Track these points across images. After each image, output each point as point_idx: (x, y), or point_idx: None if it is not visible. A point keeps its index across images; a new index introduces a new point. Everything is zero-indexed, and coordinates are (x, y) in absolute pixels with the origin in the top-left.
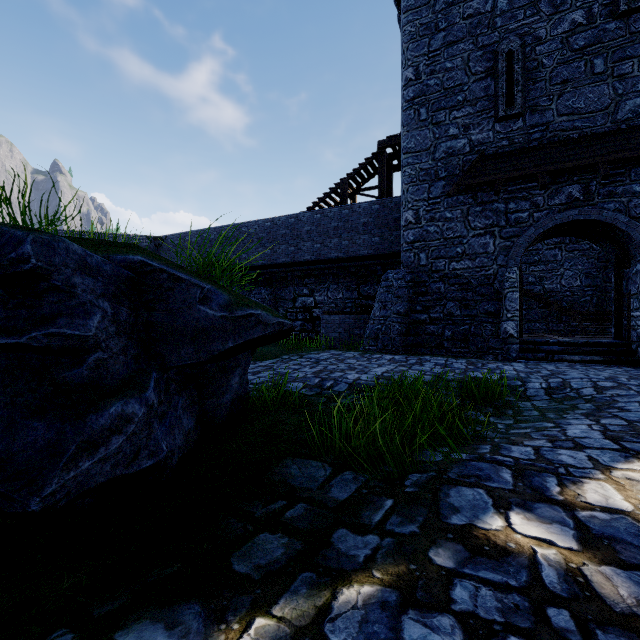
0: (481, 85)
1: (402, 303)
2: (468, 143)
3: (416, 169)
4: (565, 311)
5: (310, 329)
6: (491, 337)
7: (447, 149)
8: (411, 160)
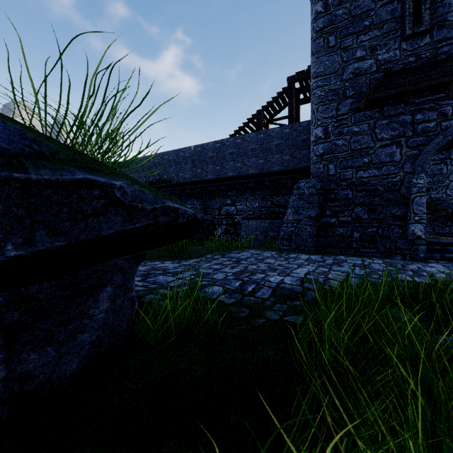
0: (387, 9)
1: (313, 208)
2: (375, 63)
3: (325, 90)
4: (452, 216)
5: (232, 232)
6: (398, 238)
7: (354, 70)
8: (320, 83)
